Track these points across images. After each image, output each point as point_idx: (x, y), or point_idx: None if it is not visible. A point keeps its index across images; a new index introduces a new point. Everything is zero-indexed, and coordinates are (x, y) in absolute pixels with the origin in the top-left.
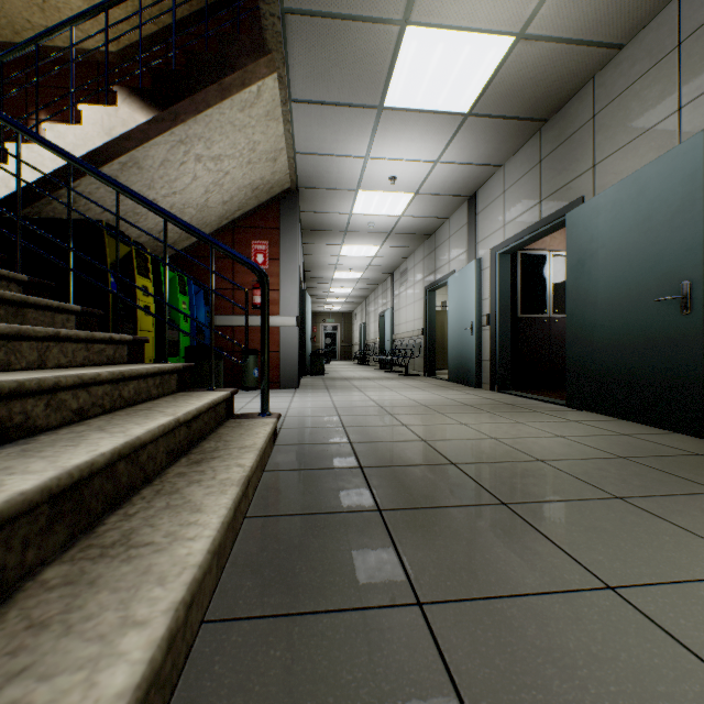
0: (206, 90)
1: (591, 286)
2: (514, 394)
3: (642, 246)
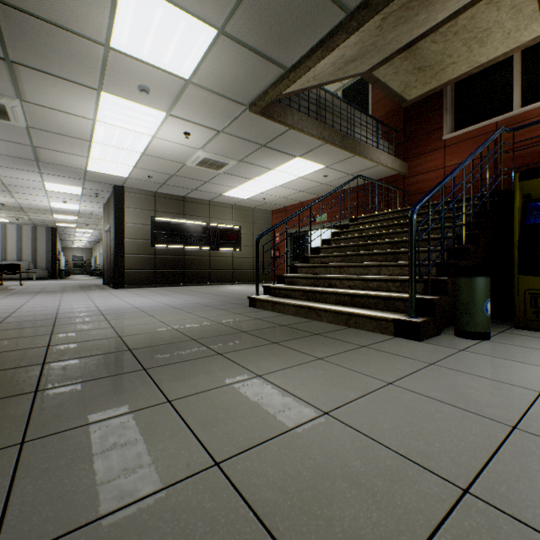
0: None
1: None
2: None
3: None
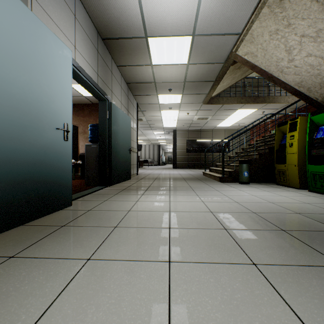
0: (256, 72)
1: (118, 138)
2: (84, 195)
3: (126, 134)
